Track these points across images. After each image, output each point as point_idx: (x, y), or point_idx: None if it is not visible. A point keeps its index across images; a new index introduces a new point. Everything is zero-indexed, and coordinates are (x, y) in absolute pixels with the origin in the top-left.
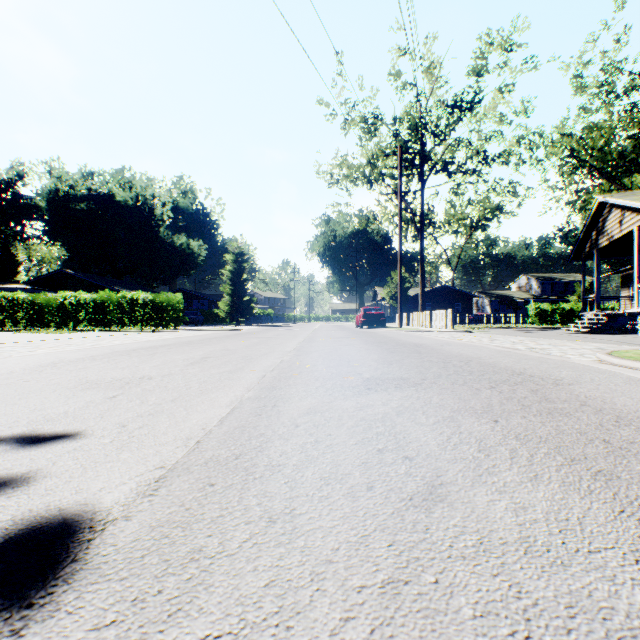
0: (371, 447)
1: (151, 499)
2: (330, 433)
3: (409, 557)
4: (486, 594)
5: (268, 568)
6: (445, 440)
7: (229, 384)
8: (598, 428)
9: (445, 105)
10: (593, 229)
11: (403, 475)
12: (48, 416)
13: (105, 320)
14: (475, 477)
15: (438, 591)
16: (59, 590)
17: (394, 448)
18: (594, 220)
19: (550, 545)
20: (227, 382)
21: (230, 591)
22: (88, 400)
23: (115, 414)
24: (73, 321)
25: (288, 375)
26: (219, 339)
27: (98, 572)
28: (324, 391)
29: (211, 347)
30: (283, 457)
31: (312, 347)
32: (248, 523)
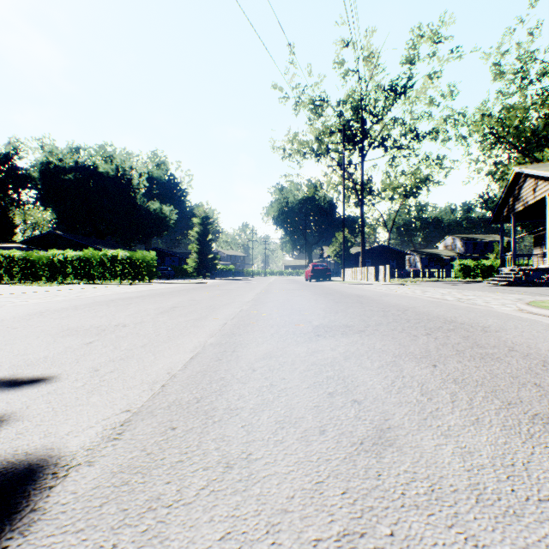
0: (322, 391)
1: (115, 443)
2: (284, 377)
3: (363, 506)
4: (443, 548)
5: (224, 519)
6: (390, 384)
7: (194, 331)
8: (528, 372)
9: (382, 89)
10: (510, 196)
11: (353, 419)
12: (29, 361)
13: (89, 274)
14: (420, 421)
15: (394, 545)
16: (13, 544)
17: (343, 392)
18: (511, 188)
19: (500, 493)
20: (192, 329)
21: (185, 545)
22: (67, 346)
23: (89, 359)
24: (61, 275)
25: (246, 323)
26: (187, 291)
27: (55, 523)
28: (278, 337)
29: (180, 298)
30: (241, 401)
31: (268, 298)
32: (206, 469)
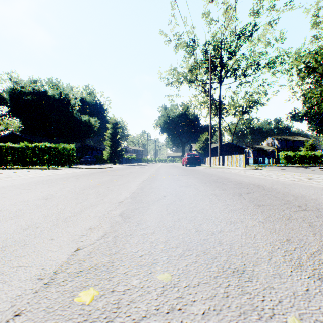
0: None
1: None
2: None
3: None
4: None
5: None
6: None
7: None
8: None
9: (235, 34)
10: None
11: None
12: None
13: (23, 161)
14: None
15: None
16: None
17: None
18: None
19: None
20: None
21: None
22: None
23: None
24: (4, 162)
25: None
26: (79, 177)
27: None
28: None
29: (42, 191)
30: None
31: (152, 190)
32: None
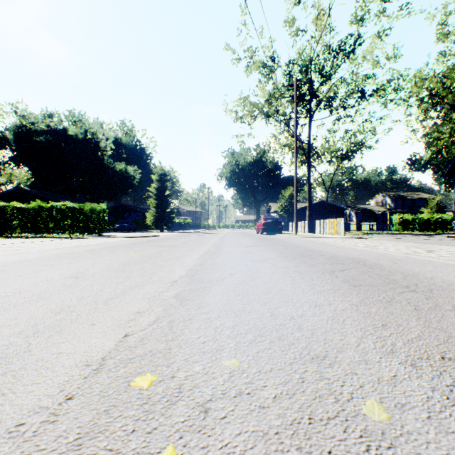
0: None
1: None
2: None
3: None
4: None
5: None
6: None
7: None
8: None
9: (331, 49)
10: None
11: None
12: None
13: (36, 227)
14: None
15: None
16: None
17: None
18: None
19: None
20: None
21: None
22: None
23: None
24: (9, 228)
25: None
26: (114, 249)
27: None
28: None
29: (68, 267)
30: None
31: (215, 266)
32: None
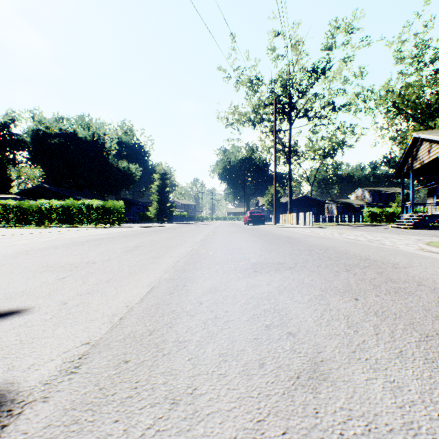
0: (260, 323)
1: (71, 377)
2: (227, 310)
3: None
4: None
5: None
6: (319, 316)
7: (151, 267)
8: (438, 305)
9: (306, 71)
10: (409, 156)
11: (289, 351)
12: (8, 295)
13: (70, 219)
14: (350, 353)
15: None
16: None
17: (279, 324)
18: (410, 150)
19: (435, 433)
20: (150, 266)
21: None
22: (43, 281)
23: (60, 293)
24: (48, 220)
25: (196, 260)
26: (148, 233)
27: None
28: (222, 273)
29: (142, 239)
30: (188, 333)
31: (214, 239)
32: (153, 405)
